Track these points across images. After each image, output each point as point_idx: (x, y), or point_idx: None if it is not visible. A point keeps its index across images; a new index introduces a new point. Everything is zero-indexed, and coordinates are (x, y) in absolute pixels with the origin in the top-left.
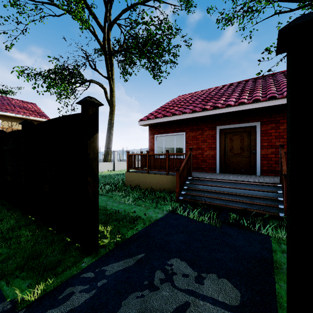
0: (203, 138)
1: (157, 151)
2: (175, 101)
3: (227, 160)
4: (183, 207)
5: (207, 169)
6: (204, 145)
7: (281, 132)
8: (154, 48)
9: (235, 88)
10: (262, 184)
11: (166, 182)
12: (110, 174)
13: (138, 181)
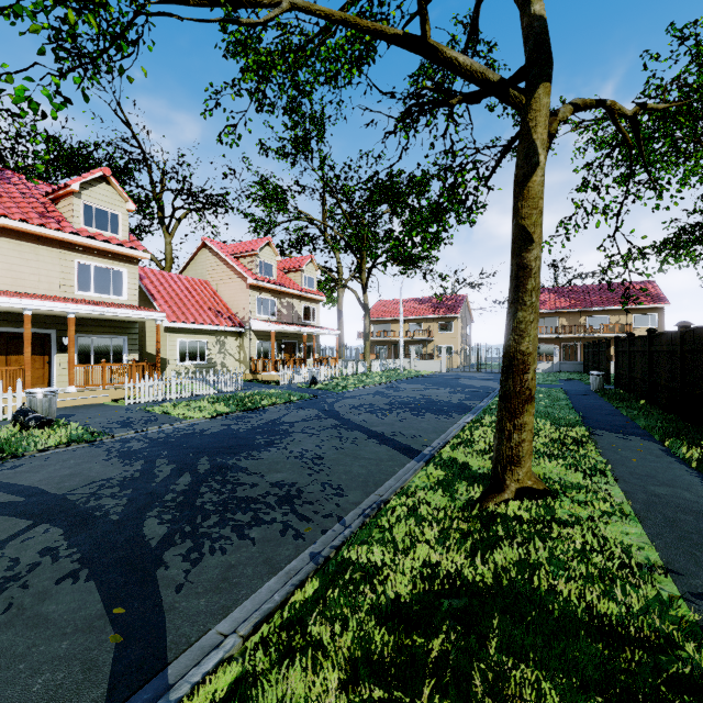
0: None
1: None
2: None
3: None
4: None
5: None
6: None
7: None
8: None
9: None
10: None
11: None
12: None
13: None
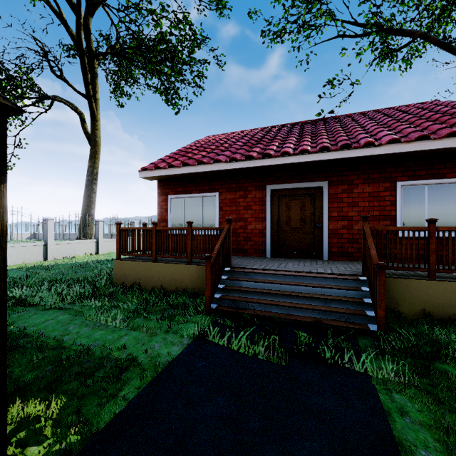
0: (246, 202)
1: (172, 223)
2: (201, 144)
3: (281, 237)
4: (218, 325)
5: (253, 252)
6: (247, 215)
7: (356, 197)
8: (168, 59)
9: (291, 130)
10: (339, 276)
11: (187, 276)
12: (88, 262)
13: (137, 275)
